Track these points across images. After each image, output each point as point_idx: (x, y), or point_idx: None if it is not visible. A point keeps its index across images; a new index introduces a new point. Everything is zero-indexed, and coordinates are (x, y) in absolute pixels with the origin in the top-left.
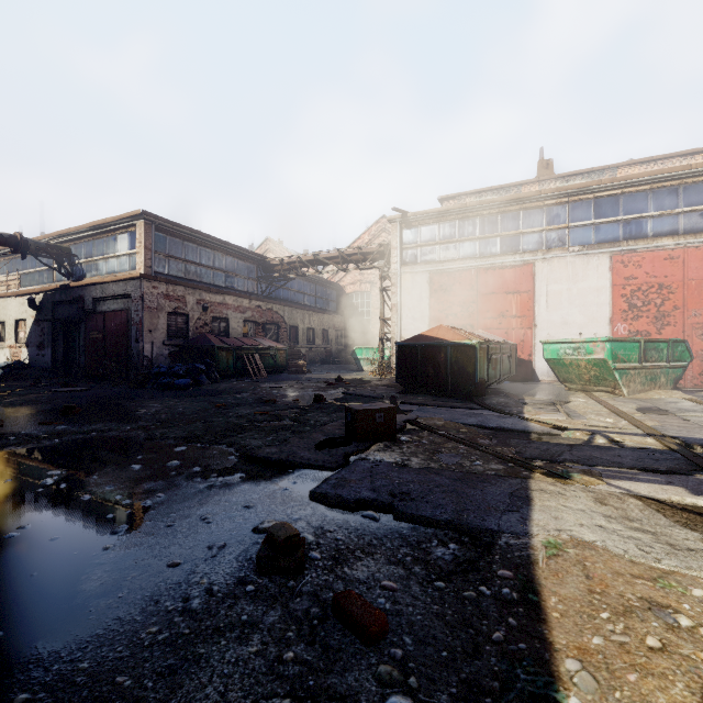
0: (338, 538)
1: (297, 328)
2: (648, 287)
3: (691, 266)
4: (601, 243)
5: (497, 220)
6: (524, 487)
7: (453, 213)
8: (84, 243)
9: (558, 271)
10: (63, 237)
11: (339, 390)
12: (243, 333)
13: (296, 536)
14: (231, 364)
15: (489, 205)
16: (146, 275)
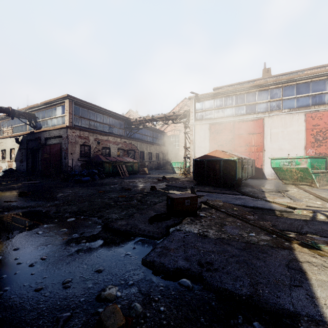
0: (161, 310)
1: (143, 152)
2: (326, 130)
3: None
4: (299, 107)
5: (244, 97)
6: (294, 258)
7: (221, 94)
8: (41, 111)
9: (276, 122)
10: (31, 109)
11: (164, 183)
12: (117, 155)
13: (122, 327)
14: (111, 170)
15: (240, 89)
16: (69, 126)
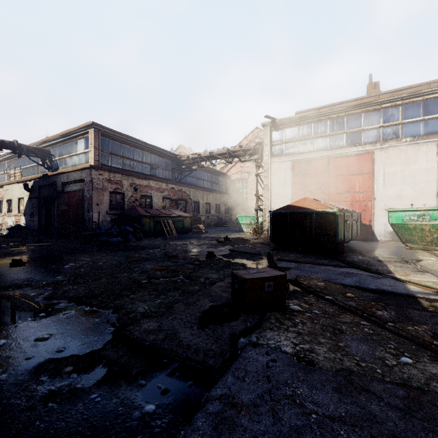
0: None
1: (198, 203)
2: None
3: None
4: (429, 134)
5: (343, 121)
6: None
7: (309, 118)
8: (58, 146)
9: (393, 157)
10: (45, 143)
11: (227, 247)
12: (162, 206)
13: None
14: (152, 227)
15: (337, 110)
16: (94, 166)
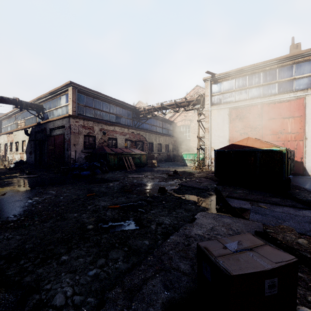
0: None
1: (152, 144)
2: None
3: None
4: None
5: (275, 72)
6: None
7: (244, 71)
8: (48, 102)
9: None
10: (39, 100)
11: (176, 181)
12: (124, 146)
13: None
14: (116, 162)
15: (270, 63)
16: (72, 115)
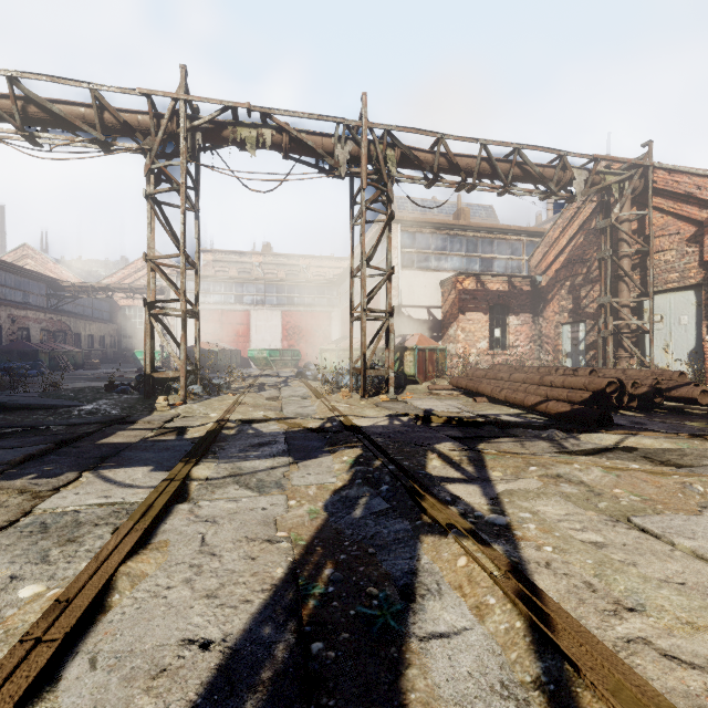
0: None
1: (79, 335)
2: (295, 326)
3: (309, 319)
4: (278, 305)
5: (233, 286)
6: None
7: (209, 278)
8: None
9: (261, 316)
10: None
11: None
12: (39, 339)
13: None
14: (47, 362)
15: (229, 278)
16: None
